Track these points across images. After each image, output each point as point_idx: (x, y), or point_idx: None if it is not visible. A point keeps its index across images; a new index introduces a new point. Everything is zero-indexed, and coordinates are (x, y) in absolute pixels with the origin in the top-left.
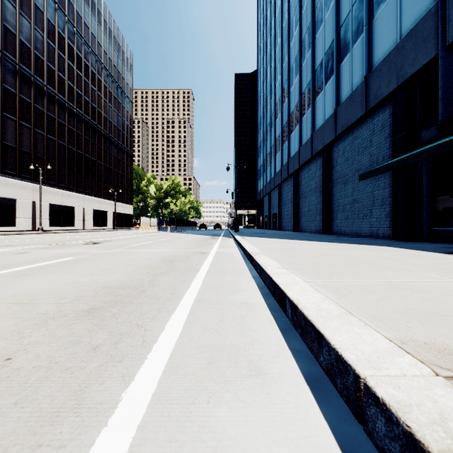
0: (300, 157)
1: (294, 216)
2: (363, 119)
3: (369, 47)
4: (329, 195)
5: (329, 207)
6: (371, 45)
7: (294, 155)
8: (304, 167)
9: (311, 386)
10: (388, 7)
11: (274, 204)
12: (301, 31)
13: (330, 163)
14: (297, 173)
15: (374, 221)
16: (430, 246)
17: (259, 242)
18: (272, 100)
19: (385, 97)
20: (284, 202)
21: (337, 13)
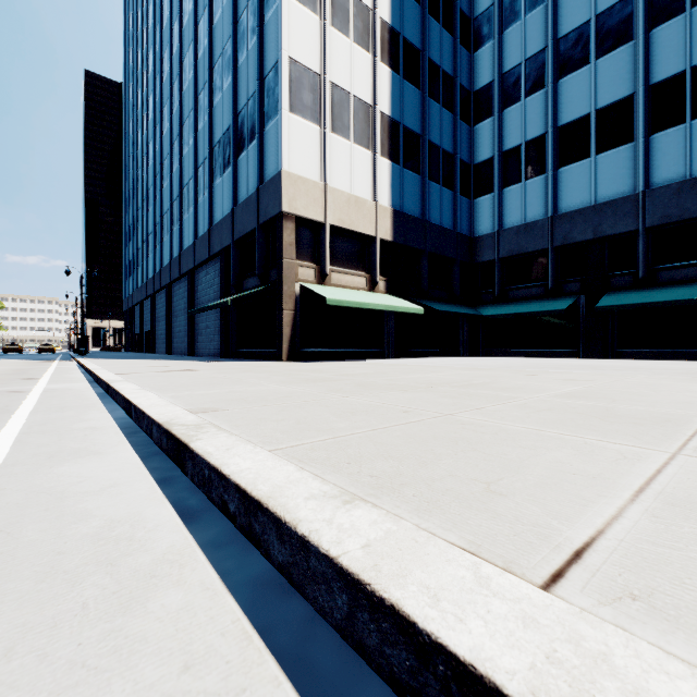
0: (171, 271)
1: (167, 337)
2: (211, 260)
3: (212, 207)
4: (193, 318)
5: (193, 329)
6: (212, 206)
7: (167, 266)
8: (176, 283)
9: (159, 483)
10: (219, 187)
11: (147, 319)
12: (173, 132)
13: (194, 288)
14: (170, 287)
15: (216, 345)
16: (216, 360)
17: (99, 361)
18: (145, 180)
19: (217, 253)
20: (159, 319)
21: (196, 154)
